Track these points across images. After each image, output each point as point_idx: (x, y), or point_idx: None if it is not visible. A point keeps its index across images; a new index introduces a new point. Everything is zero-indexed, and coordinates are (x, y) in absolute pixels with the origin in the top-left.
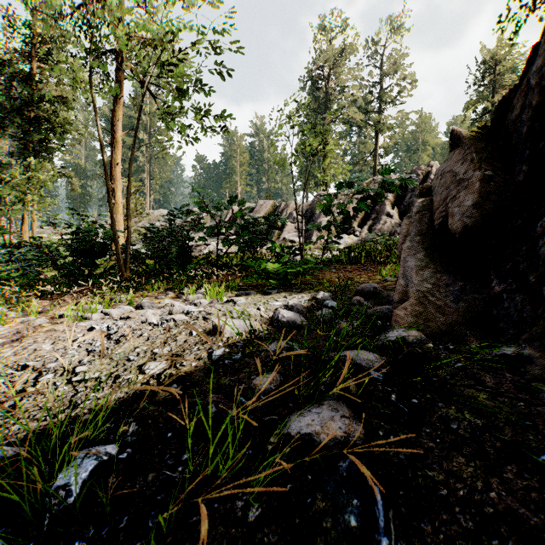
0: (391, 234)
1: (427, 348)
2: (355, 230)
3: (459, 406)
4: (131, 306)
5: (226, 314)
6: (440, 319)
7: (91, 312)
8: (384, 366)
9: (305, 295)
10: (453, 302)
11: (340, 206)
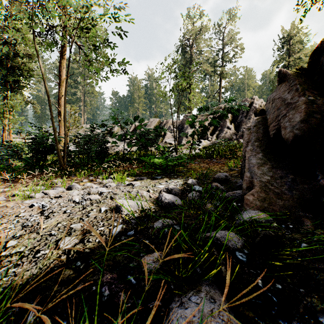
0: (230, 139)
1: (274, 227)
2: (208, 137)
3: (319, 293)
4: (63, 188)
5: (127, 194)
6: (279, 203)
7: (34, 193)
8: (245, 246)
9: (179, 180)
10: (287, 190)
11: (200, 122)
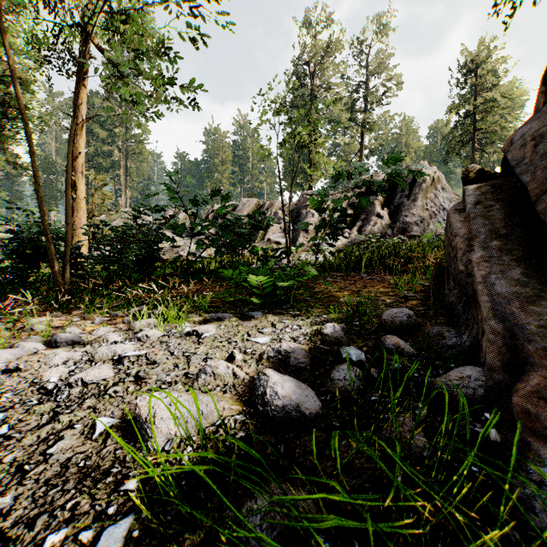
0: (381, 236)
1: None
2: (344, 231)
3: None
4: (39, 343)
5: (179, 365)
6: None
7: None
8: None
9: (302, 323)
10: None
11: (337, 202)
